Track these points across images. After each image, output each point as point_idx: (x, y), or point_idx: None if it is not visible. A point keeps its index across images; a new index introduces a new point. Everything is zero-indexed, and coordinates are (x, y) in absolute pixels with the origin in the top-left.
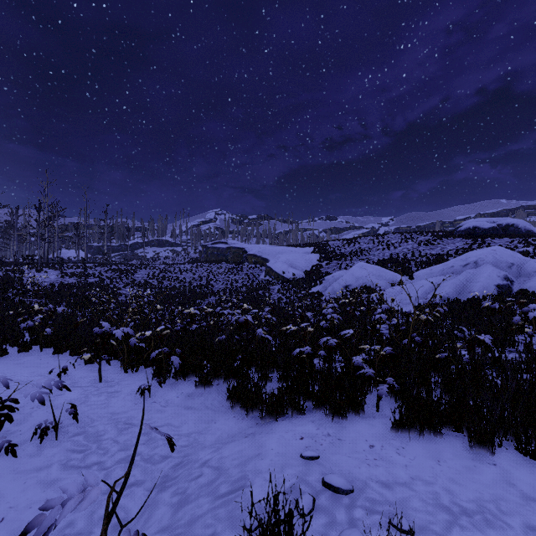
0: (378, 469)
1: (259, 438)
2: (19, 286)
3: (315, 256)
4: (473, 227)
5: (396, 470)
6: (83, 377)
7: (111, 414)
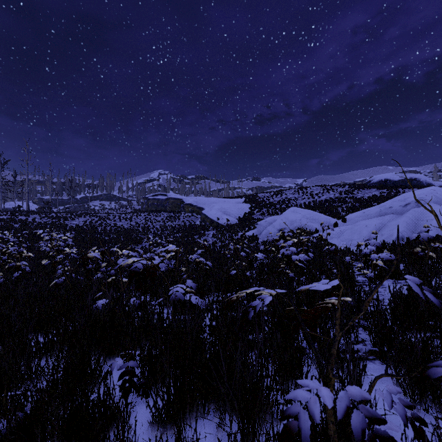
0: None
1: None
2: None
3: (246, 205)
4: (385, 179)
5: None
6: None
7: None
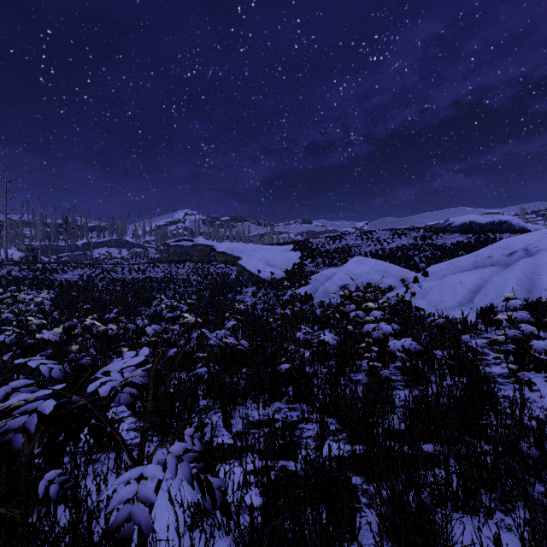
0: None
1: None
2: None
3: (296, 254)
4: (470, 222)
5: None
6: None
7: None
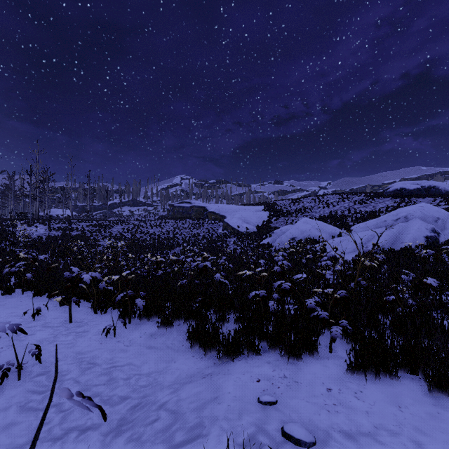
0: (339, 416)
1: (216, 379)
2: (12, 238)
3: (265, 213)
4: (400, 188)
5: (358, 417)
6: (55, 317)
7: (76, 353)
